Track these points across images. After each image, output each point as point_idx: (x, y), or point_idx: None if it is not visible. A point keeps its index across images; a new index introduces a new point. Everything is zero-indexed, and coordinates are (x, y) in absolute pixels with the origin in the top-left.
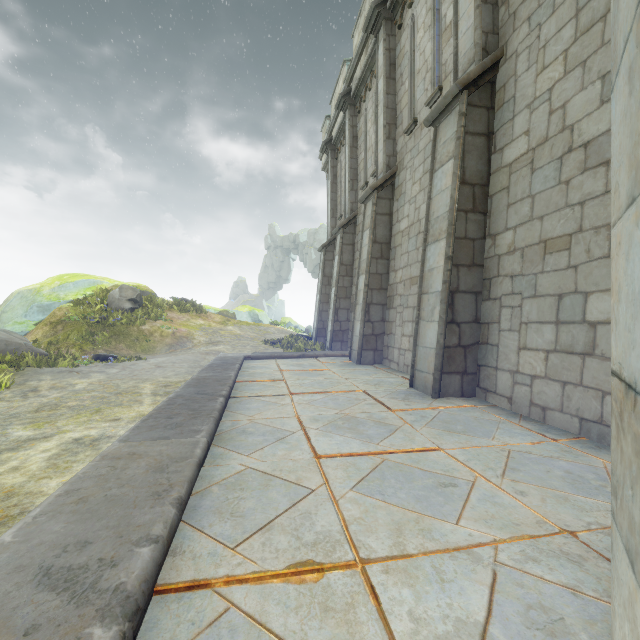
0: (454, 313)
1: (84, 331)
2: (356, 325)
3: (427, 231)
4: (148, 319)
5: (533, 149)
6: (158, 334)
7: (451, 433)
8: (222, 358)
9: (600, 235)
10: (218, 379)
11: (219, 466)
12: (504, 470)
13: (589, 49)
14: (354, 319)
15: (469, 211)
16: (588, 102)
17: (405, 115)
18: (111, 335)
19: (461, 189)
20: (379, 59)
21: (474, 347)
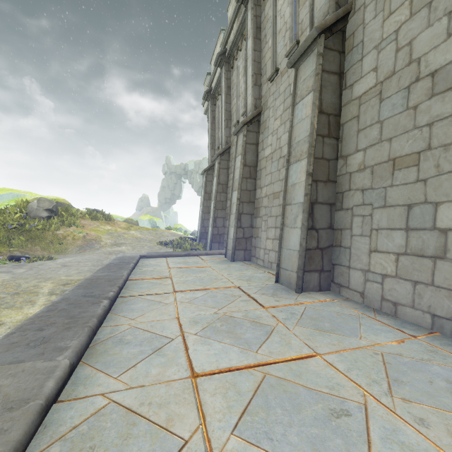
0: (313, 221)
1: (2, 235)
2: (230, 230)
3: (290, 153)
4: (63, 225)
5: (381, 82)
6: (70, 237)
7: (322, 332)
8: (121, 258)
9: (450, 151)
10: (110, 279)
11: (75, 401)
12: (388, 383)
13: None
14: (229, 225)
15: (325, 136)
16: (435, 36)
17: (268, 67)
18: (27, 239)
19: (319, 117)
20: (248, 24)
21: (329, 249)
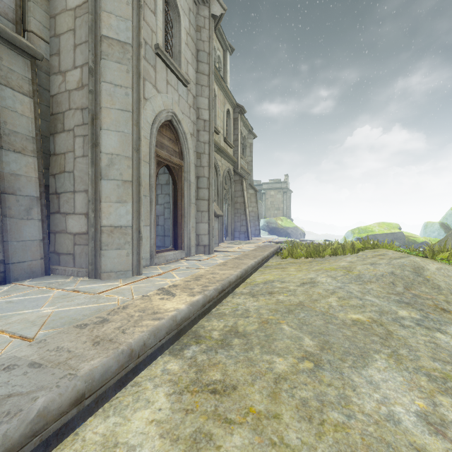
0: None
1: None
2: None
3: None
4: None
5: None
6: None
7: None
8: None
9: None
10: None
11: None
12: None
13: None
14: None
15: None
16: None
17: None
18: None
19: None
20: None
21: None
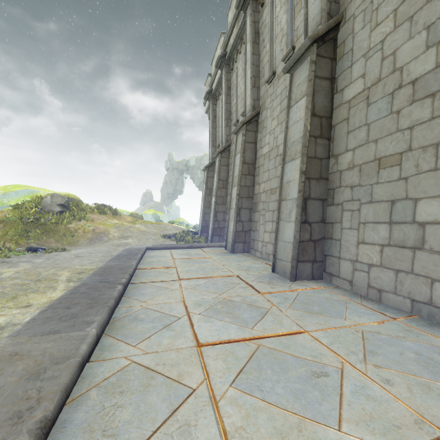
0: (307, 215)
1: (20, 229)
2: (230, 224)
3: (285, 152)
4: (74, 219)
5: (368, 88)
6: (81, 231)
7: (311, 314)
8: (128, 249)
9: (427, 153)
10: (121, 268)
11: (104, 361)
12: (364, 354)
13: (416, 6)
14: (229, 219)
15: (318, 137)
16: (415, 48)
17: (266, 70)
18: (43, 232)
19: (312, 120)
20: (247, 29)
21: (321, 241)
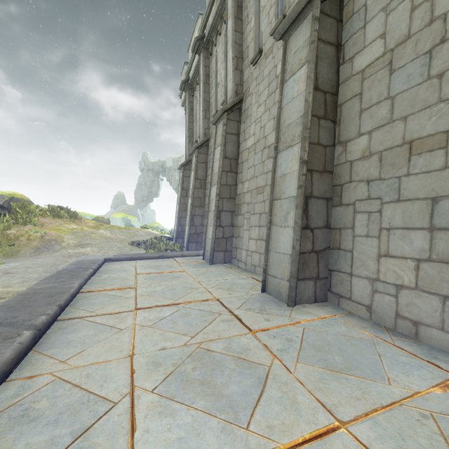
0: (308, 218)
1: None
2: (209, 229)
3: (278, 139)
4: (16, 224)
5: (391, 50)
6: (25, 238)
7: (335, 374)
8: (79, 262)
9: None
10: (52, 293)
11: None
12: None
13: None
14: (207, 224)
15: (321, 117)
16: None
17: (251, 49)
18: None
19: (314, 94)
20: (228, 2)
21: (325, 252)
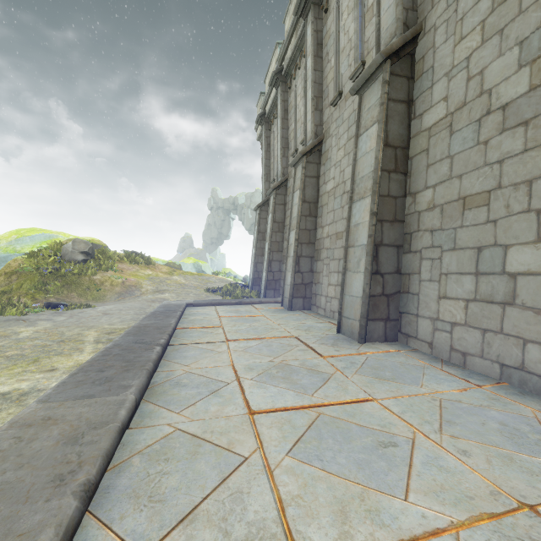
0: (378, 265)
1: (37, 281)
2: (287, 275)
3: (353, 190)
4: (99, 270)
5: (451, 113)
6: (108, 283)
7: (381, 380)
8: (166, 305)
9: (519, 191)
10: (158, 327)
11: (145, 428)
12: (440, 423)
13: (506, 18)
14: (286, 270)
15: (392, 171)
16: (506, 67)
17: (331, 89)
18: (63, 284)
19: (384, 151)
20: (308, 40)
21: (396, 296)
